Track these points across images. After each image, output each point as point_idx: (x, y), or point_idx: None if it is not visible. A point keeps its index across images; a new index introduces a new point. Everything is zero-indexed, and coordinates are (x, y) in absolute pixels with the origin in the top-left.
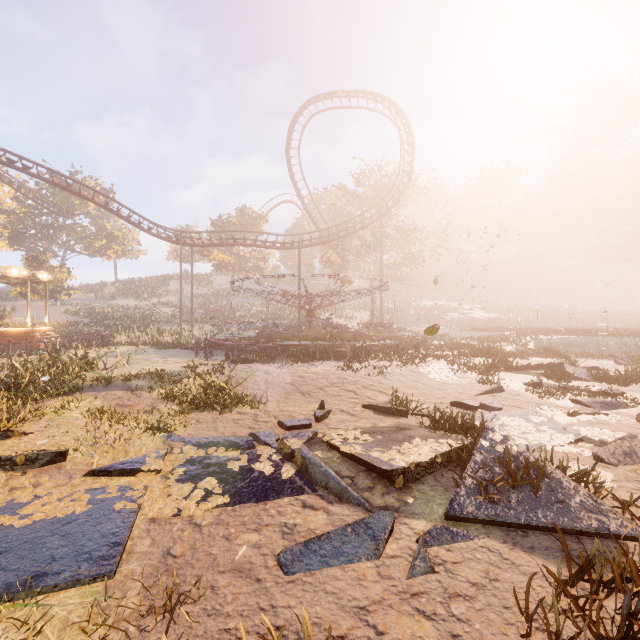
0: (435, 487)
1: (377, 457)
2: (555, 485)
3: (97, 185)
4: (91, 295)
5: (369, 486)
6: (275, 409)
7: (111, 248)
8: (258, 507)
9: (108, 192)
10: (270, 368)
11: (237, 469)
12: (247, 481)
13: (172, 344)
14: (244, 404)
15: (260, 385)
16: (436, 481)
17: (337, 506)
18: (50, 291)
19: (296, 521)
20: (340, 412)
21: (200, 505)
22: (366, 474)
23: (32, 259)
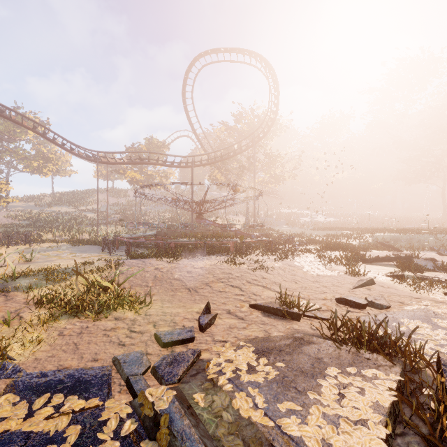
0: None
1: (297, 437)
2: None
3: (35, 118)
4: (32, 203)
5: None
6: (157, 311)
7: (47, 167)
8: None
9: (44, 124)
10: (162, 263)
11: None
12: None
13: (86, 241)
14: (123, 307)
15: (148, 281)
16: None
17: None
18: None
19: None
20: (227, 314)
21: None
22: None
23: None
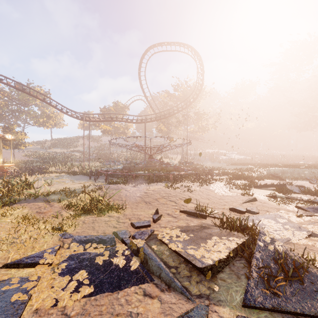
0: (230, 275)
1: (192, 254)
2: (313, 278)
3: (41, 90)
4: (38, 146)
5: (187, 275)
6: (130, 213)
7: (48, 122)
8: (113, 296)
9: (47, 93)
10: (128, 187)
11: (101, 263)
12: (107, 273)
13: (78, 172)
14: (112, 210)
15: (122, 197)
16: (230, 269)
17: (167, 294)
18: (15, 144)
19: (138, 310)
20: (167, 215)
21: (72, 296)
22: (185, 264)
23: (5, 128)
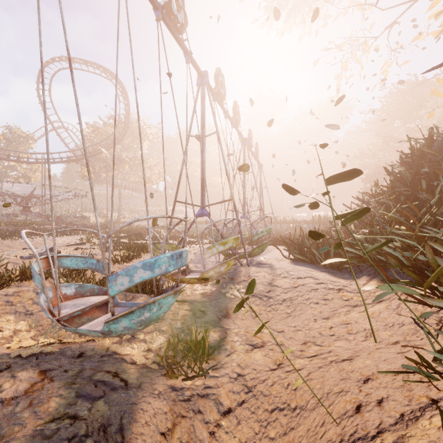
0: None
1: None
2: None
3: None
4: None
5: None
6: None
7: None
8: None
9: None
10: None
11: None
12: None
13: None
14: None
15: None
16: None
17: None
18: None
19: None
20: None
21: None
22: None
23: None
